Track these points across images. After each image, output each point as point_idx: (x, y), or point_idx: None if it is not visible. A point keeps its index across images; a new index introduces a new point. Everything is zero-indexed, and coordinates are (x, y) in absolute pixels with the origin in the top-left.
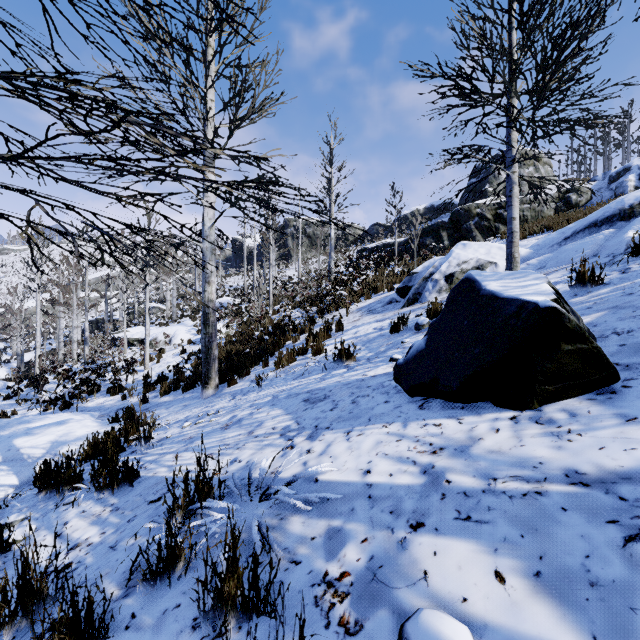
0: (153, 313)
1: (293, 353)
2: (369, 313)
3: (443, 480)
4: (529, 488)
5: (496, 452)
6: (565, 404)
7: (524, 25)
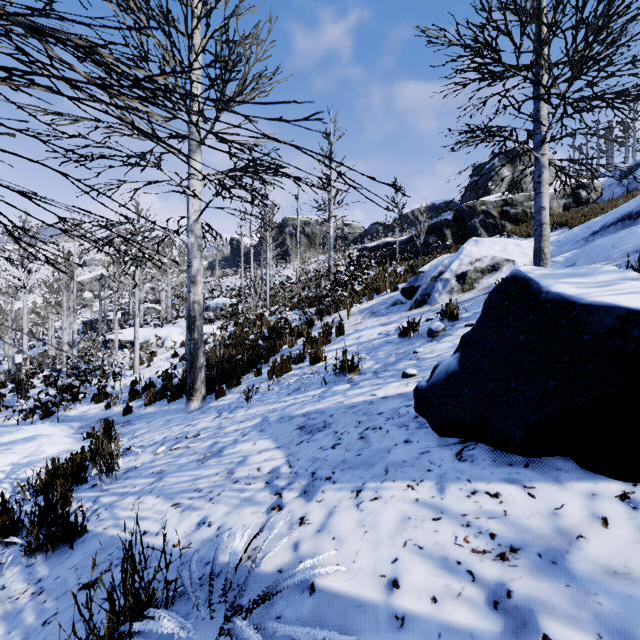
0: (148, 314)
1: (289, 360)
2: (372, 315)
3: (537, 635)
4: None
5: (623, 576)
6: None
7: None
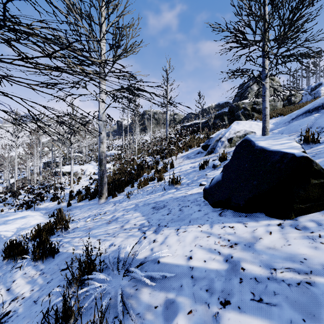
0: (76, 158)
1: (147, 180)
2: (187, 159)
3: (239, 267)
4: (301, 278)
5: (272, 248)
6: (312, 216)
7: (273, 2)
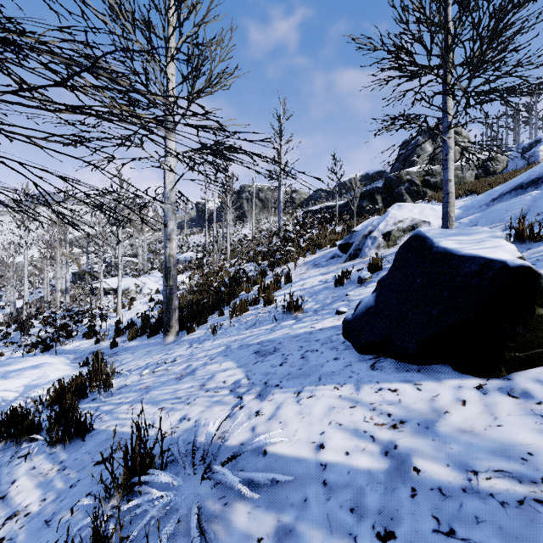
0: (127, 266)
1: (246, 303)
2: (314, 267)
3: (410, 467)
4: (524, 492)
5: (468, 432)
6: (538, 373)
7: None
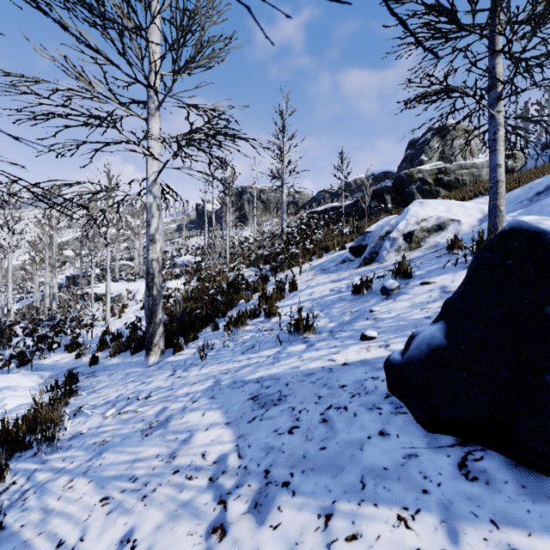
0: (123, 270)
1: (244, 315)
2: (322, 272)
3: None
4: None
5: None
6: None
7: None
